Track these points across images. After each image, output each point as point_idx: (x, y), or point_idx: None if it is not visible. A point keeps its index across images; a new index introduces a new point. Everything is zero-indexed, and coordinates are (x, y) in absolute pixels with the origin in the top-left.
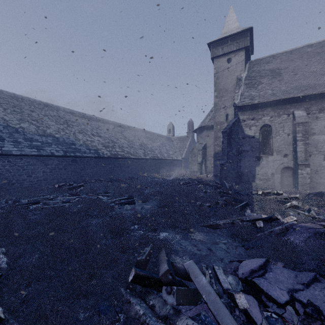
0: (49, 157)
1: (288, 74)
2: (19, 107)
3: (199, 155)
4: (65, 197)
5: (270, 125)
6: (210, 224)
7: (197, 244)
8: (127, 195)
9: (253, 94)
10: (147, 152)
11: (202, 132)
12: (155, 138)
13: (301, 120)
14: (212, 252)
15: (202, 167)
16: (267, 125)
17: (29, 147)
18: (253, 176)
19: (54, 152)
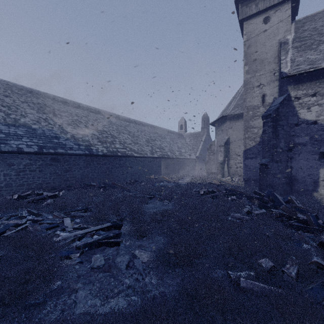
0: (15, 154)
1: None
2: None
3: (220, 152)
4: (7, 220)
5: None
6: None
7: None
8: (113, 219)
9: (313, 58)
10: (154, 149)
11: (223, 123)
12: (165, 134)
13: None
14: None
15: (224, 168)
16: None
17: None
18: (315, 183)
19: (22, 147)
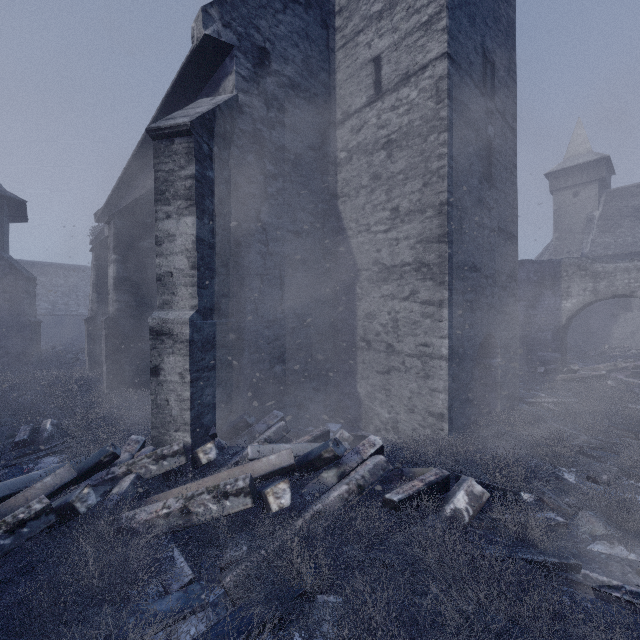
0: None
1: None
2: None
3: None
4: None
5: None
6: None
7: None
8: None
9: (608, 242)
10: None
11: None
12: None
13: None
14: None
15: None
16: None
17: None
18: (607, 336)
19: None
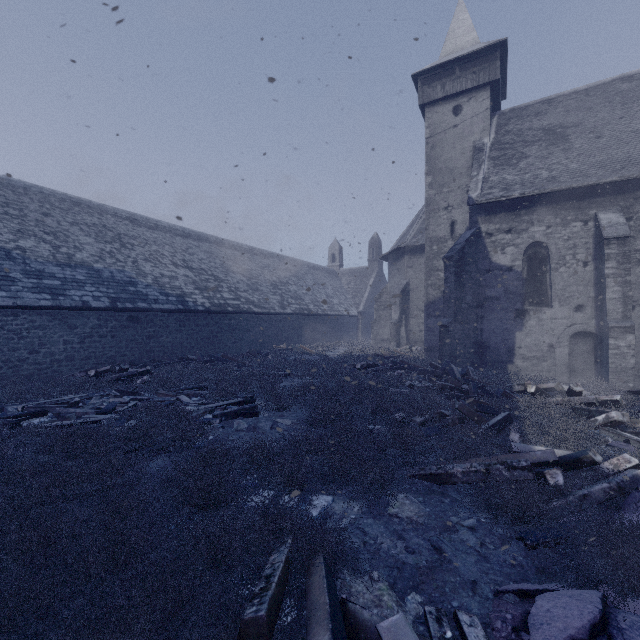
0: (78, 310)
1: (582, 137)
2: (16, 207)
3: (395, 306)
4: (106, 399)
5: (546, 243)
6: (432, 472)
7: (405, 530)
8: (242, 395)
9: (509, 179)
10: (287, 300)
11: (400, 259)
12: (304, 272)
13: (615, 232)
14: (444, 559)
15: (400, 332)
16: (540, 244)
17: (35, 289)
18: (510, 352)
19: (88, 301)
